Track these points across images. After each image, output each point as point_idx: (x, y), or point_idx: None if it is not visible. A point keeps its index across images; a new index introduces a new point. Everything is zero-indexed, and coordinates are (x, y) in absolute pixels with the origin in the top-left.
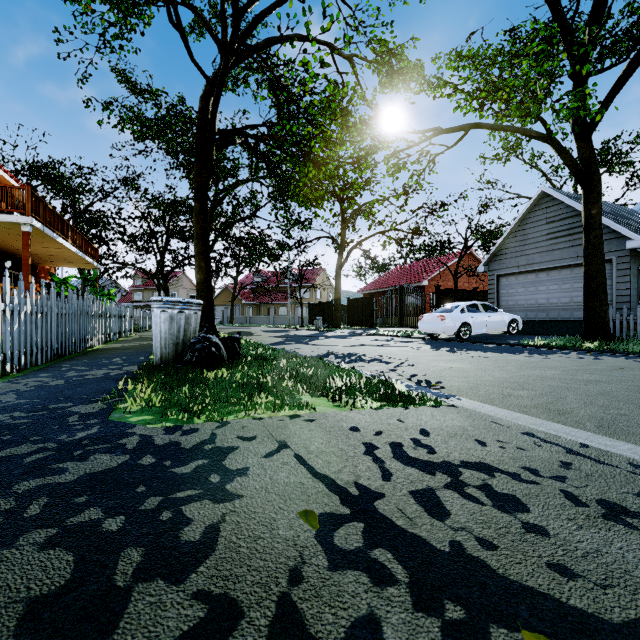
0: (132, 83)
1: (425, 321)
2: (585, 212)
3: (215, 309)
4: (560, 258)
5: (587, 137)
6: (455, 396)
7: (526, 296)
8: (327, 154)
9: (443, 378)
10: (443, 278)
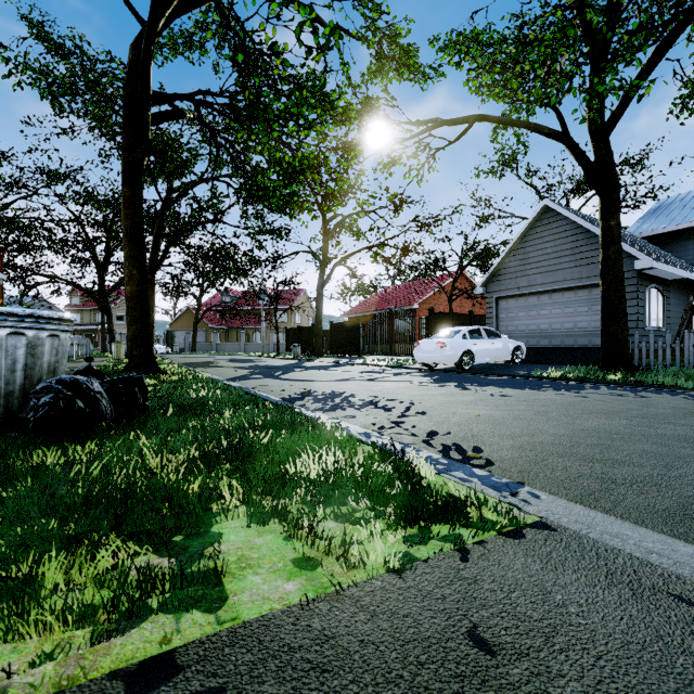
0: (52, 40)
1: (422, 349)
2: (603, 223)
3: (174, 334)
4: (564, 279)
5: (605, 137)
6: (523, 486)
7: (527, 321)
8: (304, 135)
9: (479, 439)
10: (435, 301)
